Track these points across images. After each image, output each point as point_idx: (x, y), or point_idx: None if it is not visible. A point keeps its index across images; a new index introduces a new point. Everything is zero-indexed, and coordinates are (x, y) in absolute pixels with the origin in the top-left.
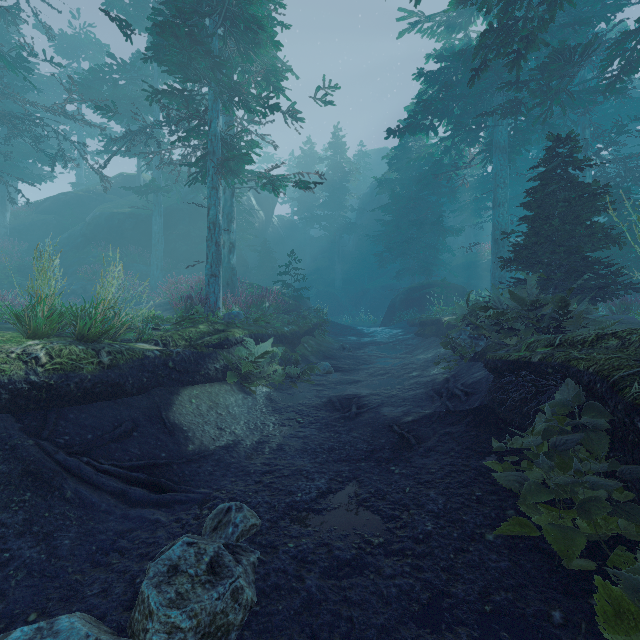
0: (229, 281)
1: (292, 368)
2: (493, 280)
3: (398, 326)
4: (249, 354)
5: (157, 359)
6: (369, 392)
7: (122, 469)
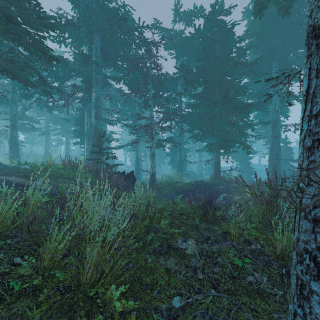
0: None
1: None
2: None
3: None
4: None
5: None
6: None
7: None
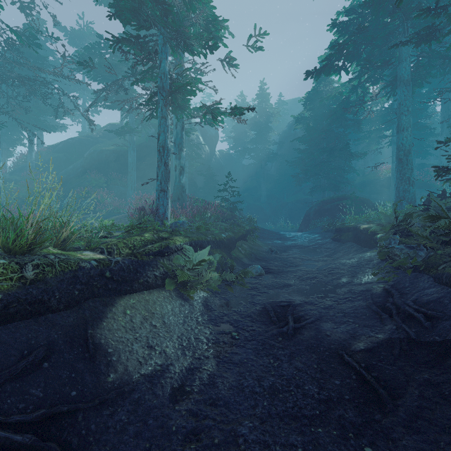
0: (179, 196)
1: (228, 274)
2: (397, 193)
3: (314, 231)
4: (187, 261)
5: (93, 270)
6: (302, 299)
7: (5, 429)
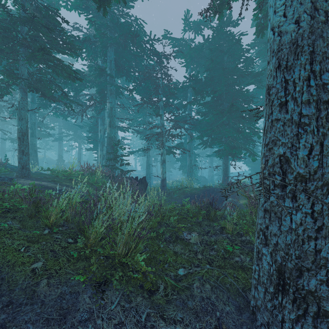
0: None
1: None
2: None
3: None
4: None
5: None
6: None
7: None
